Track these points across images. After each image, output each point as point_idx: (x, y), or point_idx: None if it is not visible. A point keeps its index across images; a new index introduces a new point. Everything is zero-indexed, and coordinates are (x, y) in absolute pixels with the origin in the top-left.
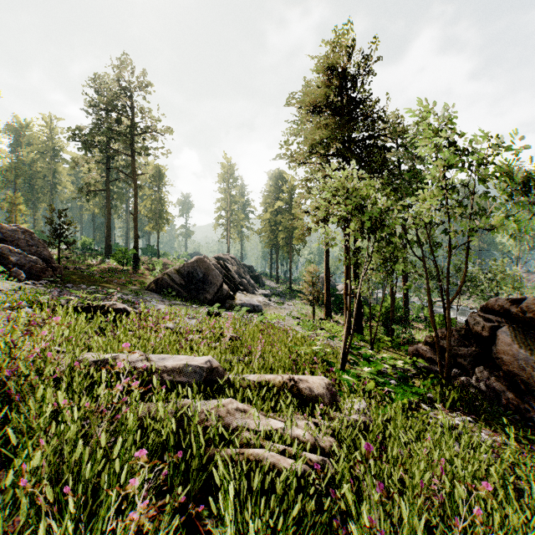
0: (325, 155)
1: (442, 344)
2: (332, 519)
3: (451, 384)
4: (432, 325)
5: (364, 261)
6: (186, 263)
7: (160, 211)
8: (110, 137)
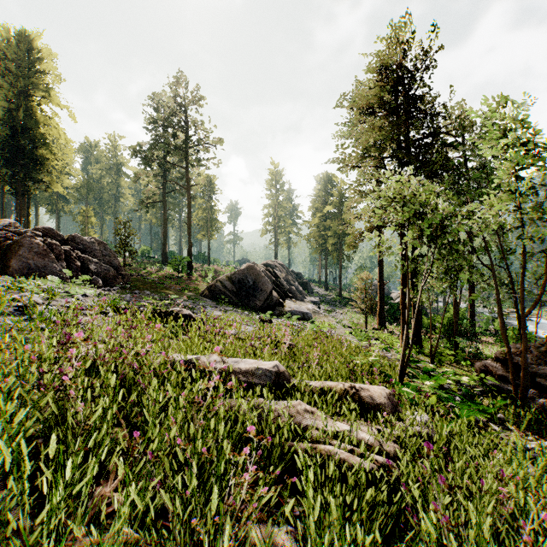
0: (379, 157)
1: (516, 361)
2: (398, 516)
3: (527, 406)
4: (504, 340)
5: (422, 268)
6: (237, 271)
7: (211, 220)
8: (167, 152)
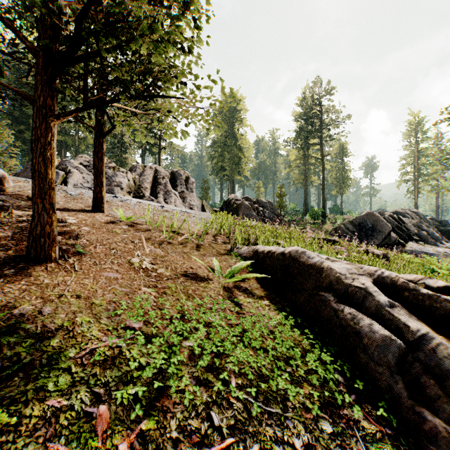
0: None
1: None
2: None
3: None
4: None
5: None
6: (358, 216)
7: (343, 178)
8: (307, 136)
